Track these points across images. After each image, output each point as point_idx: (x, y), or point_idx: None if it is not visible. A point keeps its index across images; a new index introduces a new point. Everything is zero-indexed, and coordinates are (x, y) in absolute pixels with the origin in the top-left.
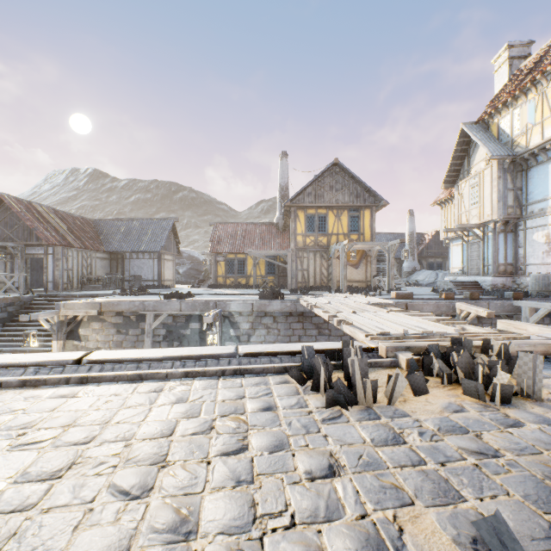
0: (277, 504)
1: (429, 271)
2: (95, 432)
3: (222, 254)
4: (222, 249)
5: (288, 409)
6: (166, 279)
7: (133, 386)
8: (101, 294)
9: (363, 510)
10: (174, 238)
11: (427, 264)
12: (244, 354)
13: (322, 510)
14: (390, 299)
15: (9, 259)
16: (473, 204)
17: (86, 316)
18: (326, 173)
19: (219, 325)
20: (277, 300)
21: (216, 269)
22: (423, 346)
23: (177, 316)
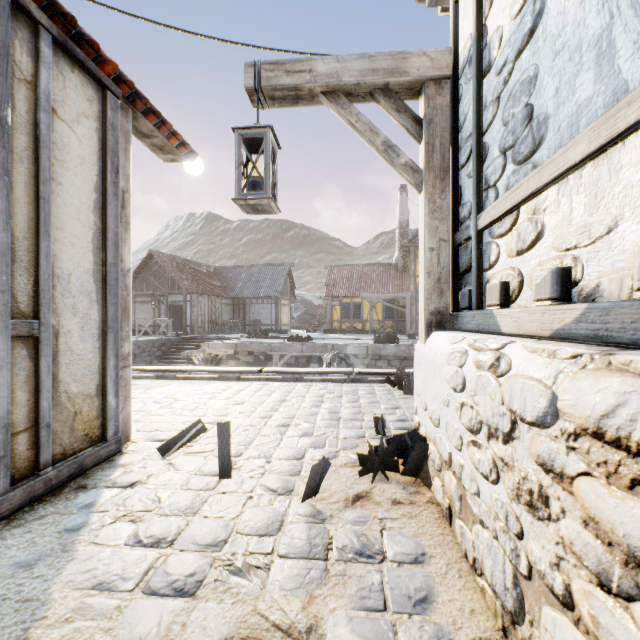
0: (370, 411)
1: None
2: (287, 394)
3: (337, 298)
4: (337, 293)
5: (382, 394)
6: (283, 324)
7: (295, 384)
8: (230, 337)
9: (404, 414)
10: (290, 282)
11: None
12: (358, 372)
13: (387, 413)
14: None
15: (157, 306)
16: None
17: (224, 355)
18: None
19: (337, 366)
20: (392, 344)
21: (331, 314)
22: None
23: (299, 357)
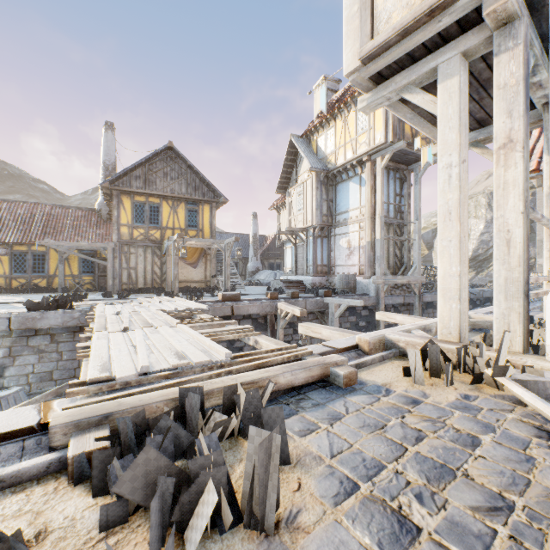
0: None
1: (269, 271)
2: None
3: (4, 244)
4: (4, 237)
5: None
6: None
7: None
8: None
9: None
10: None
11: (269, 265)
12: None
13: None
14: (216, 301)
15: None
16: (299, 210)
17: None
18: (160, 156)
19: None
20: (60, 309)
21: None
22: (140, 406)
23: None
